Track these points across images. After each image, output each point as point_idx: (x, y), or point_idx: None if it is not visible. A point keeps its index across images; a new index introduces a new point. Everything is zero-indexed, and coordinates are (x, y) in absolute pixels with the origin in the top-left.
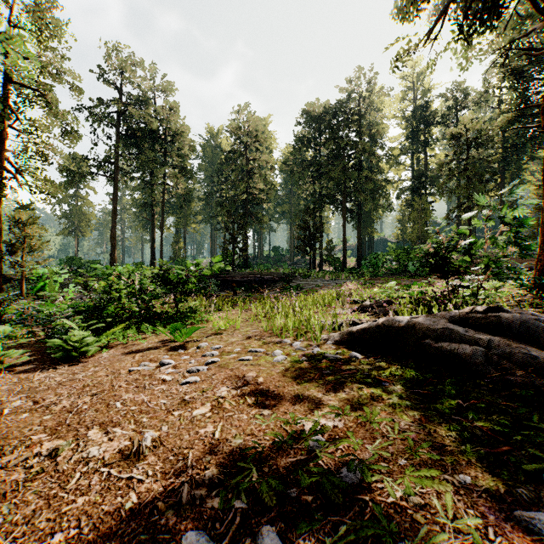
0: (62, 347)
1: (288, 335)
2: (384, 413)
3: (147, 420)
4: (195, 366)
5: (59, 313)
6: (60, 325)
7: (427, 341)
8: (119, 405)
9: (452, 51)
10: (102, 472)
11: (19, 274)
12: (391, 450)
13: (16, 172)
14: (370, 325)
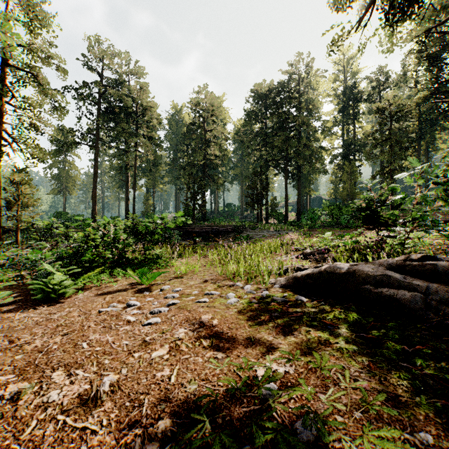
0: (42, 289)
1: (240, 279)
2: (333, 358)
3: (109, 362)
4: (157, 308)
5: (44, 259)
6: (43, 270)
7: (367, 286)
8: (85, 345)
9: (379, 37)
10: (58, 420)
11: (15, 226)
12: (344, 401)
13: (13, 141)
14: (313, 271)
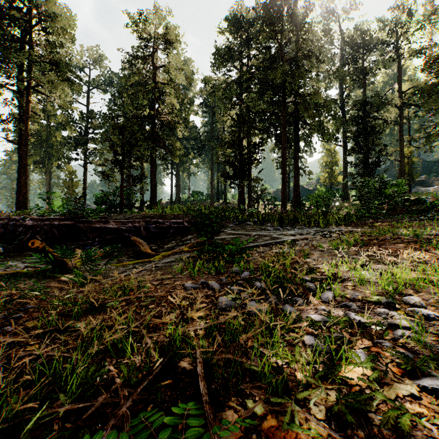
0: None
1: None
2: None
3: None
4: None
5: None
6: None
7: None
8: None
9: None
10: None
11: None
12: None
13: None
14: None
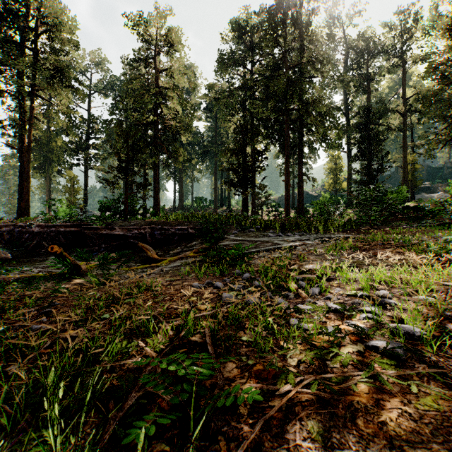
0: None
1: None
2: None
3: None
4: None
5: None
6: None
7: None
8: None
9: None
10: None
11: None
12: None
13: None
14: None
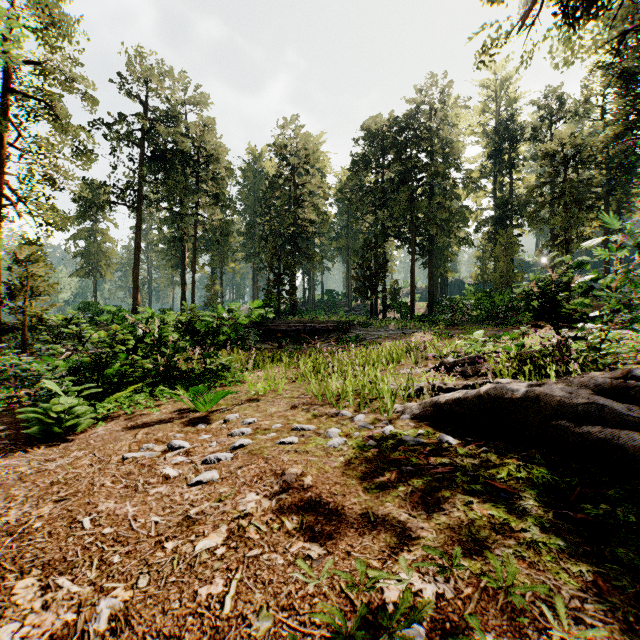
0: (40, 420)
1: (347, 404)
2: (523, 564)
3: (120, 559)
4: (214, 454)
5: (51, 372)
6: (47, 389)
7: (563, 422)
8: (88, 523)
9: (552, 41)
10: None
11: (21, 322)
12: None
13: (18, 199)
14: (465, 393)
